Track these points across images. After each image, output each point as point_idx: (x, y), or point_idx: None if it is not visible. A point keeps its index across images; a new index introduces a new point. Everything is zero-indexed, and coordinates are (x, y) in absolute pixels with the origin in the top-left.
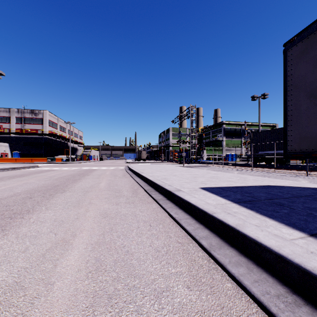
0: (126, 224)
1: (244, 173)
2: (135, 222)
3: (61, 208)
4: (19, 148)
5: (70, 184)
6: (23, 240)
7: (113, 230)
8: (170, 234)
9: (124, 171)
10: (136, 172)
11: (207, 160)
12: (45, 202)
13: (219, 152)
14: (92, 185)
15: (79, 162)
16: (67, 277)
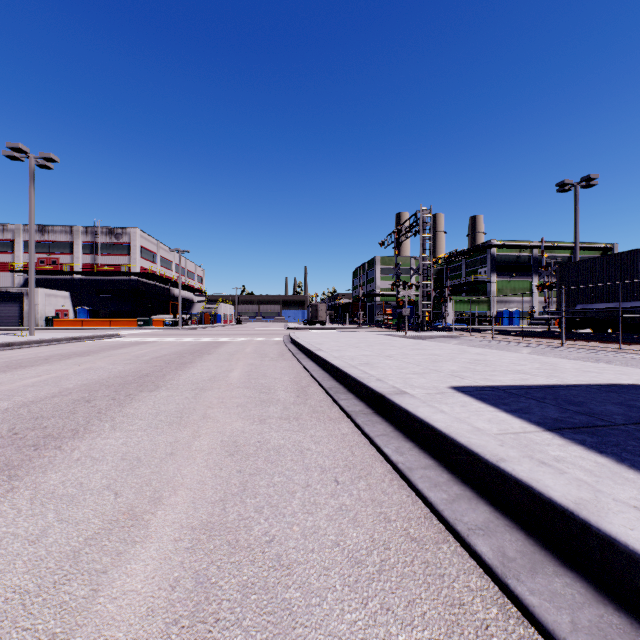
0: (279, 475)
1: (547, 352)
2: (300, 469)
3: (143, 426)
4: (88, 300)
5: (172, 371)
6: (43, 507)
7: (248, 489)
8: (387, 508)
9: (281, 345)
10: (306, 349)
11: (456, 323)
12: (114, 411)
13: (482, 306)
14: (215, 376)
15: (196, 328)
16: (115, 635)
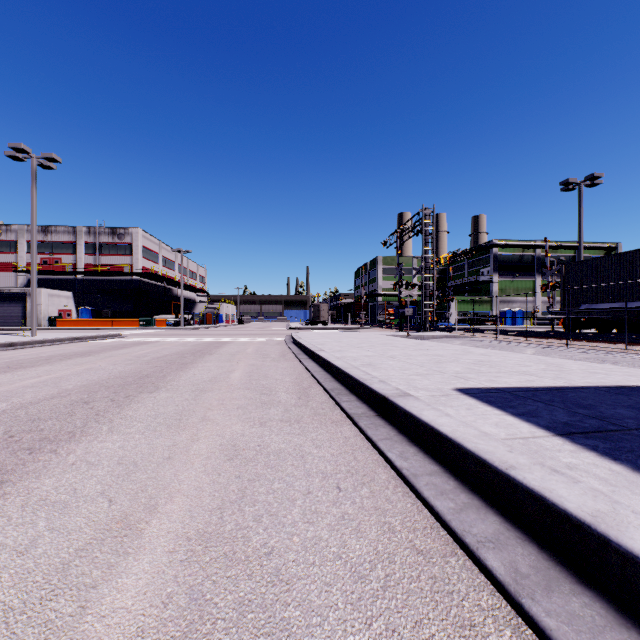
0: (279, 481)
1: (551, 352)
2: (301, 475)
3: (141, 429)
4: (91, 300)
5: (172, 372)
6: (34, 515)
7: (247, 496)
8: (391, 518)
9: (283, 345)
10: (308, 349)
11: (458, 323)
12: (113, 413)
13: (485, 306)
14: (216, 377)
15: (198, 328)
16: None
